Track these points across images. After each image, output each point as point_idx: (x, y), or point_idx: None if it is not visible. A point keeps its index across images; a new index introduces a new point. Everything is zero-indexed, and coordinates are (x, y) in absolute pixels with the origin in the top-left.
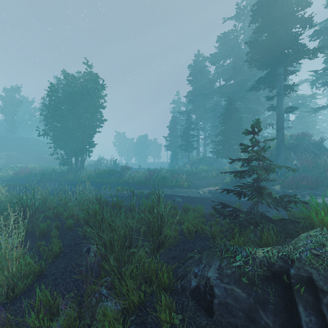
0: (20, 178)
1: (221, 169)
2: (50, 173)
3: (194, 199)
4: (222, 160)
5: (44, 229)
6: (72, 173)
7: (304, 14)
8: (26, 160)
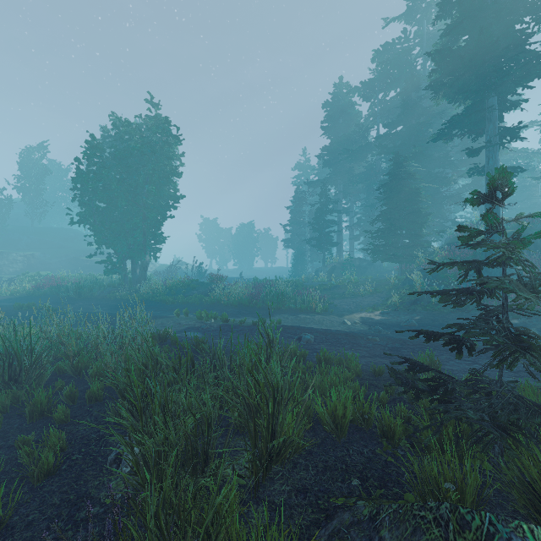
0: (43, 294)
1: (381, 281)
2: (90, 287)
3: (337, 336)
4: (382, 264)
5: (42, 403)
6: (126, 287)
7: None
8: (57, 264)
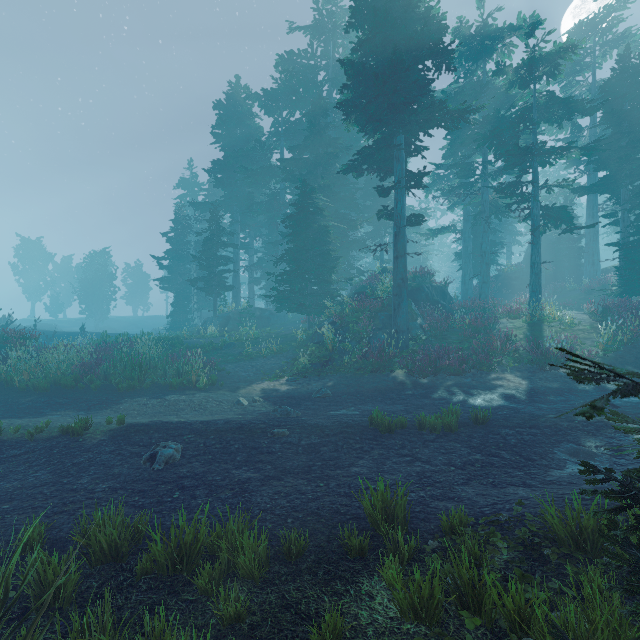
0: None
1: (286, 336)
2: None
3: (224, 436)
4: (287, 314)
5: None
6: None
7: (441, 38)
8: None
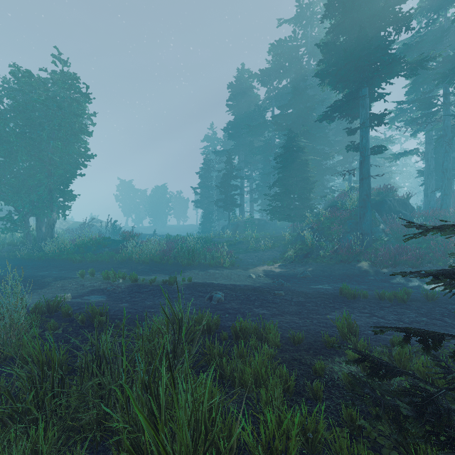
0: None
1: (277, 237)
2: None
3: (246, 292)
4: (276, 222)
5: None
6: (29, 246)
7: (400, 8)
8: None
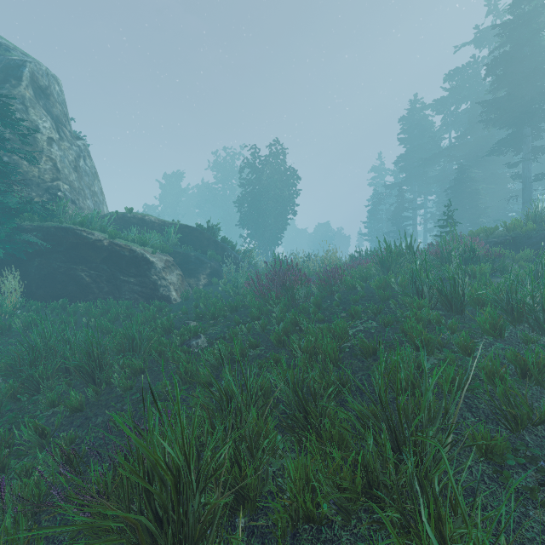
0: None
1: None
2: None
3: None
4: None
5: None
6: None
7: None
8: None
